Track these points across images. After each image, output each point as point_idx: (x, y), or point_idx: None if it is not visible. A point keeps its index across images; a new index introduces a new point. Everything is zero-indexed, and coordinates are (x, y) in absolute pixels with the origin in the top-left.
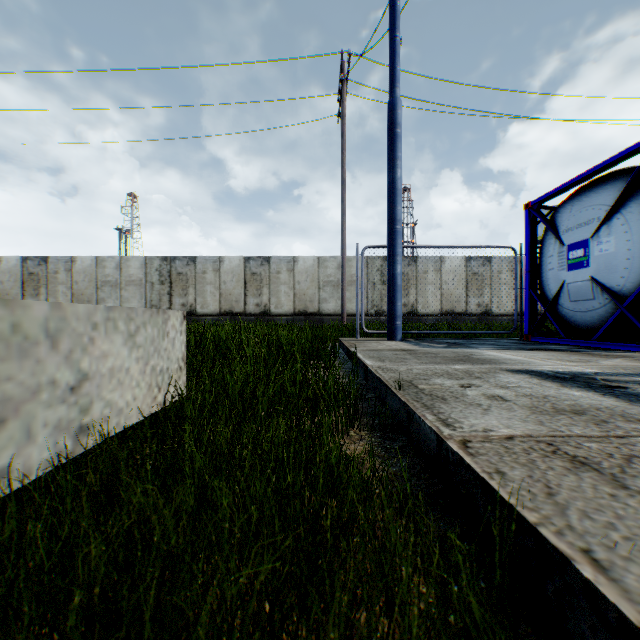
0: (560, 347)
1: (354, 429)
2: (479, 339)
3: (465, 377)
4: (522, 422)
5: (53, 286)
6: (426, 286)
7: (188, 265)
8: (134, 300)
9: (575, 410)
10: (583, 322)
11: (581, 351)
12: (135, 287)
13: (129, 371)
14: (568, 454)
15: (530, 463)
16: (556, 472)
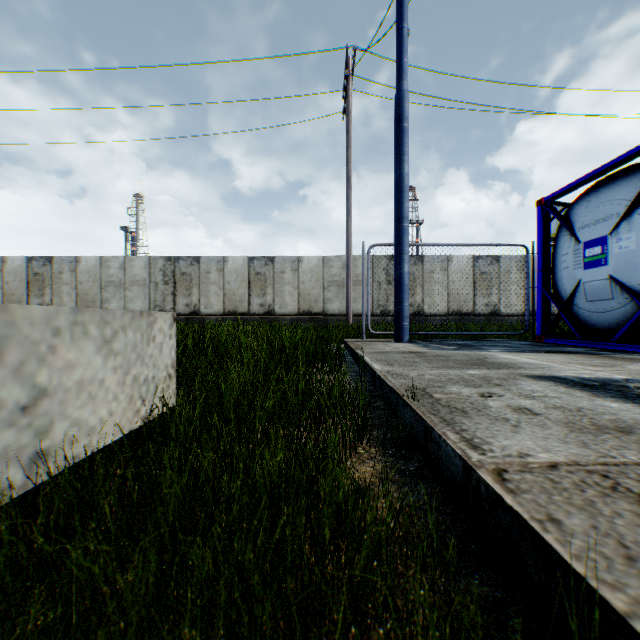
0: (577, 349)
1: (363, 445)
2: (489, 340)
3: (483, 384)
4: (562, 443)
5: (58, 286)
6: (433, 286)
7: (192, 265)
8: (138, 300)
9: (619, 427)
10: (600, 323)
11: (601, 354)
12: (139, 287)
13: (104, 383)
14: (632, 491)
15: (588, 505)
16: (626, 520)
